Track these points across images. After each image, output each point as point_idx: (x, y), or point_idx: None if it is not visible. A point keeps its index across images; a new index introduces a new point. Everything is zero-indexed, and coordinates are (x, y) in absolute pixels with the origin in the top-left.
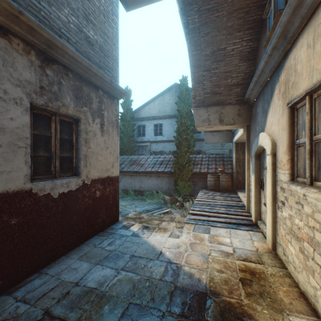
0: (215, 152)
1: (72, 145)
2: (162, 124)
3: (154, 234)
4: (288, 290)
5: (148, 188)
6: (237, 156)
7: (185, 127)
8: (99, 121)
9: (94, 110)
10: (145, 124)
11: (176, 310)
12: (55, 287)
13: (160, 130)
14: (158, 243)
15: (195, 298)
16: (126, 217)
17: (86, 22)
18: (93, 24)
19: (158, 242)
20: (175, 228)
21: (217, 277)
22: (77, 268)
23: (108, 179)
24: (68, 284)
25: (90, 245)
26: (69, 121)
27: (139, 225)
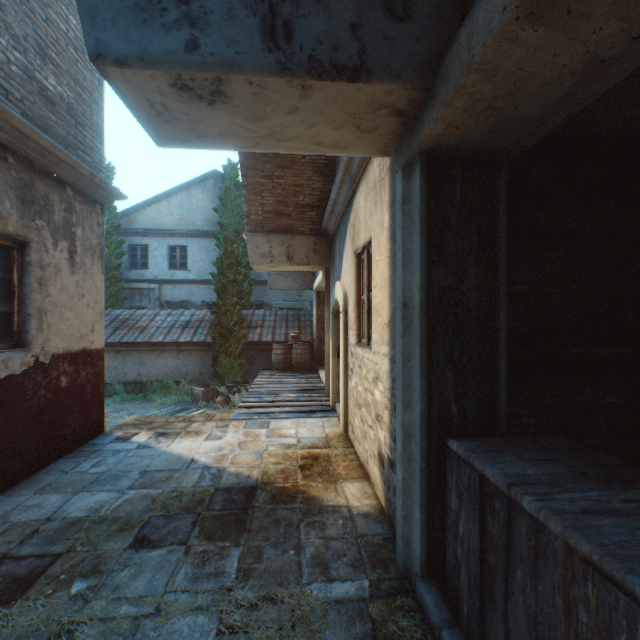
0: (289, 306)
1: (12, 289)
2: (188, 247)
3: (179, 441)
4: (348, 464)
5: (157, 375)
6: (320, 313)
7: (234, 259)
8: (66, 245)
9: (56, 224)
10: (148, 244)
11: (218, 507)
12: (5, 531)
13: (182, 258)
14: (188, 450)
15: (243, 493)
16: (119, 425)
17: (41, 61)
18: (54, 64)
19: (187, 449)
20: (215, 428)
21: (273, 469)
22: (41, 503)
23: (84, 354)
24: (32, 523)
25: (54, 472)
26: (7, 244)
27: (149, 433)
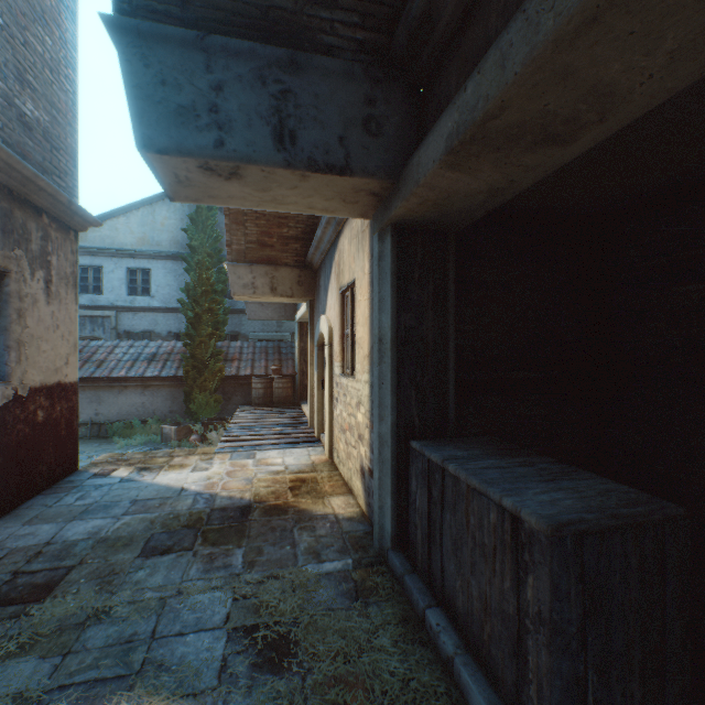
0: (268, 337)
1: None
2: (151, 271)
3: (164, 474)
4: (334, 484)
5: (118, 414)
6: (302, 345)
7: (210, 286)
8: (42, 275)
9: (34, 254)
10: (102, 265)
11: (216, 523)
12: (6, 555)
13: (144, 282)
14: (176, 481)
15: (238, 511)
16: (92, 463)
17: (20, 86)
18: (32, 88)
19: (175, 480)
20: (200, 461)
21: (265, 491)
22: (34, 532)
23: (59, 388)
24: (33, 547)
25: (36, 507)
26: None
27: (129, 468)
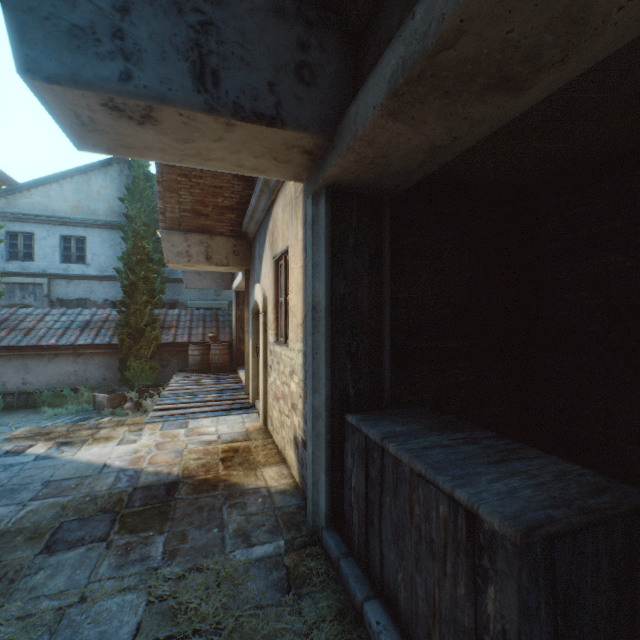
0: (206, 305)
1: None
2: (86, 239)
3: (87, 449)
4: (268, 453)
5: (48, 383)
6: (239, 313)
7: (146, 255)
8: None
9: None
10: (33, 232)
11: (138, 504)
12: None
13: (79, 250)
14: (99, 456)
15: (164, 488)
16: (7, 439)
17: None
18: None
19: (97, 455)
20: (128, 433)
21: (195, 464)
22: None
23: None
24: None
25: None
26: None
27: (48, 444)
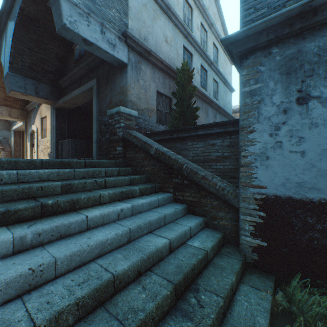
0: None
1: None
2: None
3: None
4: None
5: None
6: (16, 140)
7: None
8: None
9: None
10: None
11: None
12: None
13: None
14: None
15: None
16: None
17: None
18: None
19: None
20: None
21: None
22: None
23: None
24: None
25: None
26: None
27: None
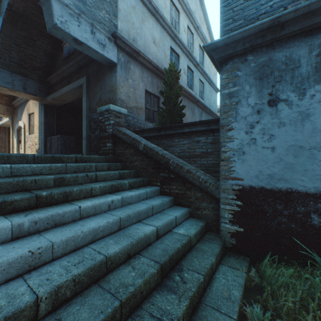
0: None
1: None
2: None
3: None
4: None
5: None
6: (1, 136)
7: None
8: None
9: None
10: None
11: None
12: None
13: None
14: None
15: None
16: None
17: None
18: None
19: None
20: None
21: None
22: None
23: None
24: None
25: None
26: None
27: None
